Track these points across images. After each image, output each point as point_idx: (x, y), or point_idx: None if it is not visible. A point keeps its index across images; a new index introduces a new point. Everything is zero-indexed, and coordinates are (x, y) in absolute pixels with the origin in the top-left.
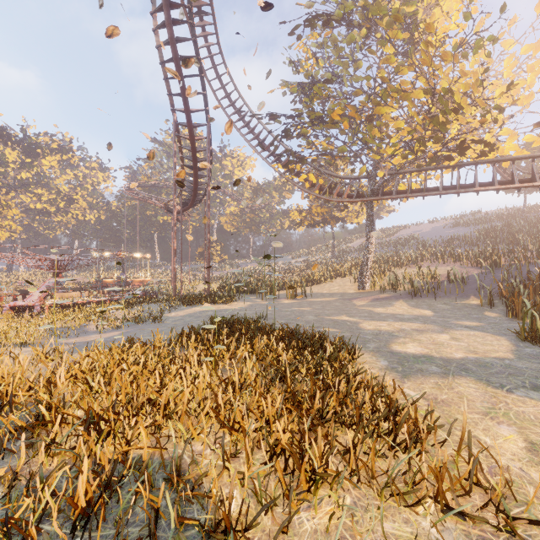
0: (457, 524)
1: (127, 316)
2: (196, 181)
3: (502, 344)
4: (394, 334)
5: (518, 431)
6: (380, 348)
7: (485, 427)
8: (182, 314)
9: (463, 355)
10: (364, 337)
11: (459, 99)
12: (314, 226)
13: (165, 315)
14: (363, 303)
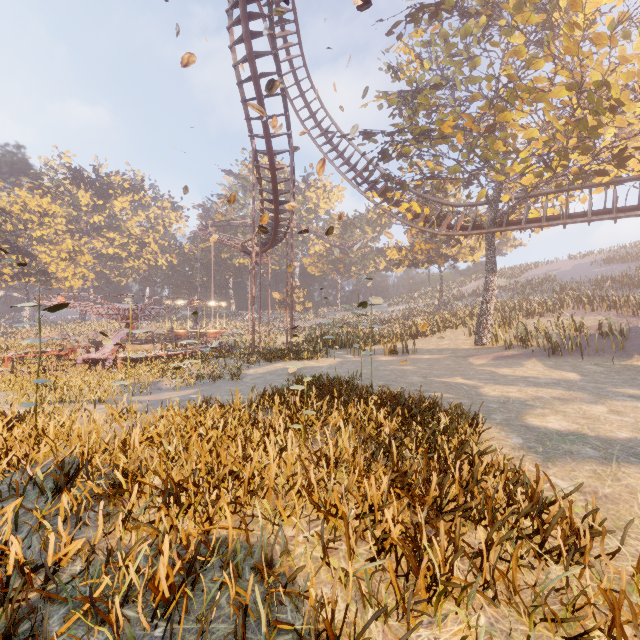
0: None
1: (202, 372)
2: (276, 217)
3: None
4: (528, 403)
5: None
6: (510, 420)
7: None
8: (262, 371)
9: (630, 435)
10: (487, 406)
11: (618, 93)
12: (416, 266)
13: (243, 372)
14: (482, 362)
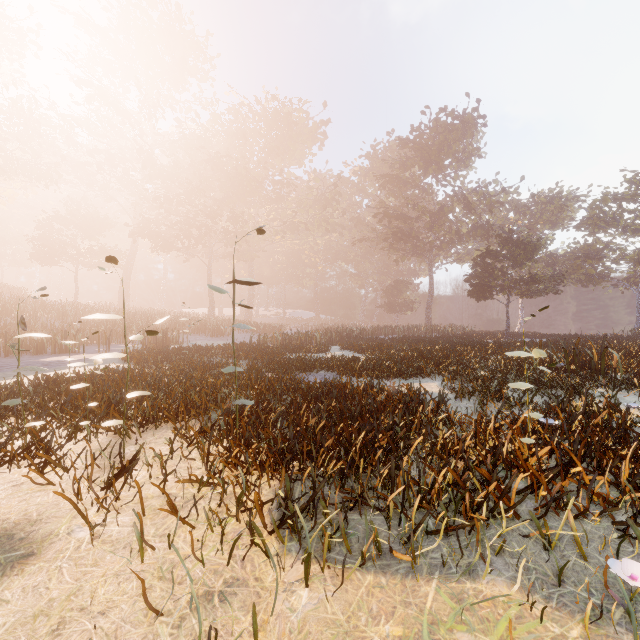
0: None
1: None
2: None
3: None
4: None
5: None
6: None
7: None
8: None
9: None
10: None
11: None
12: None
13: None
14: None
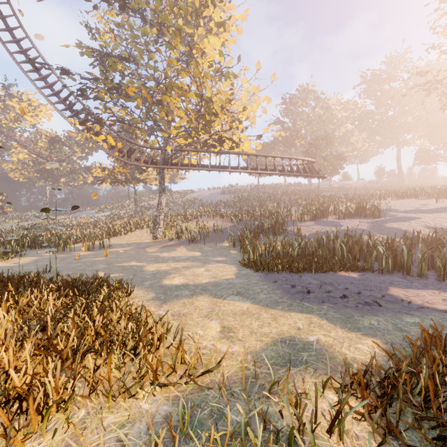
0: (164, 394)
1: None
2: None
3: (232, 270)
4: (168, 272)
5: (220, 322)
6: (154, 284)
7: (203, 324)
8: None
9: (208, 280)
10: (144, 278)
11: (217, 107)
12: (117, 184)
13: None
14: (154, 250)
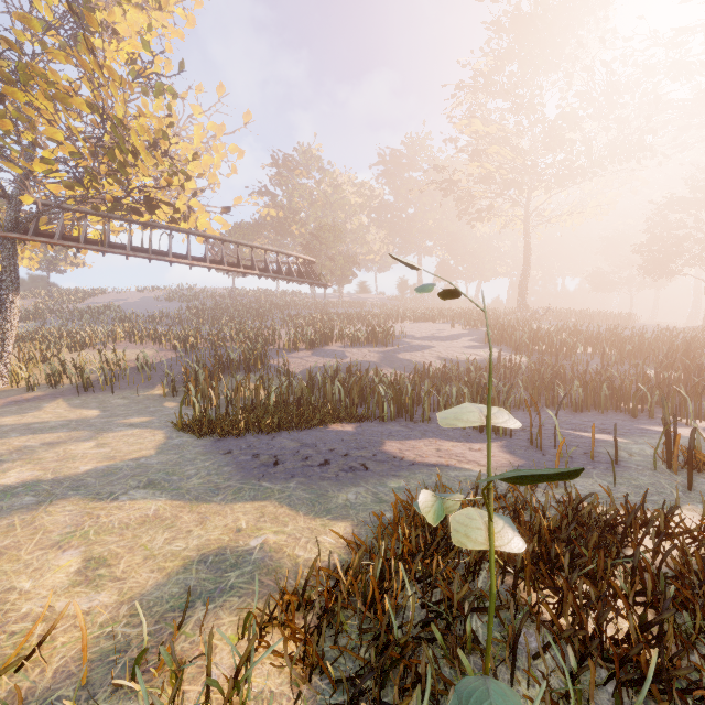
0: None
1: None
2: None
3: (155, 440)
4: None
5: (84, 551)
6: None
7: (40, 565)
8: None
9: (93, 466)
10: None
11: (137, 140)
12: None
13: None
14: None
